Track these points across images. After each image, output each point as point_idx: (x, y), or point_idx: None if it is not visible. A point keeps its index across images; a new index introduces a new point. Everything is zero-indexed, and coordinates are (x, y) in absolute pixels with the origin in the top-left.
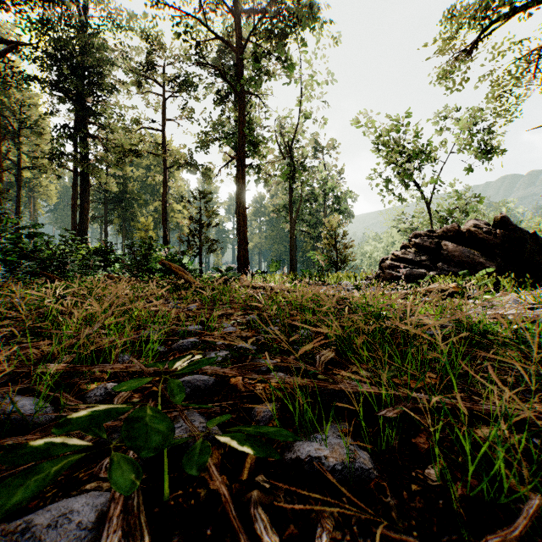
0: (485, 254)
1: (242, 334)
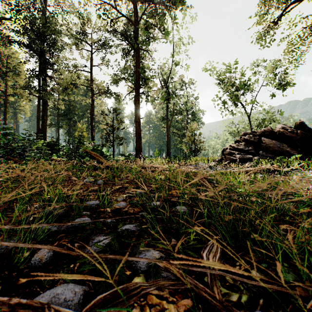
0: (290, 145)
1: (130, 211)
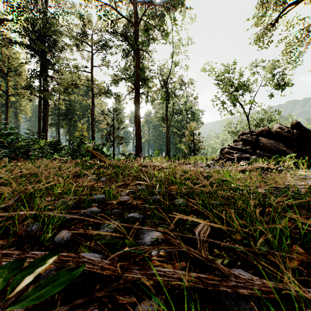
0: (286, 145)
1: (133, 203)
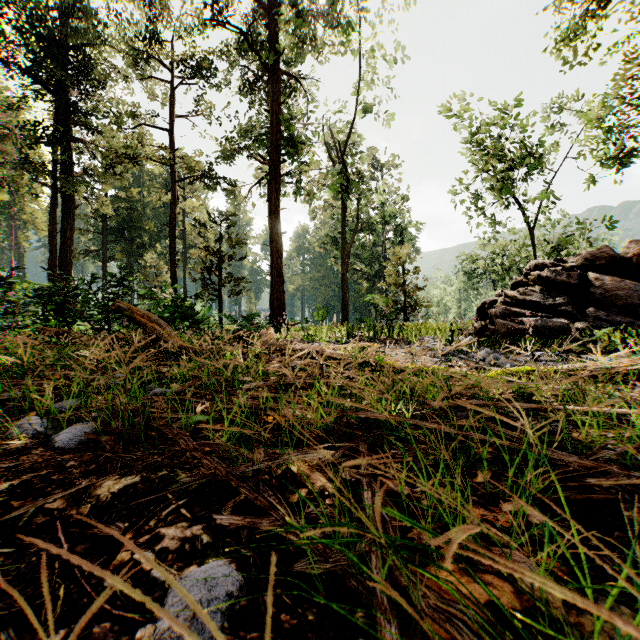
0: None
1: None
